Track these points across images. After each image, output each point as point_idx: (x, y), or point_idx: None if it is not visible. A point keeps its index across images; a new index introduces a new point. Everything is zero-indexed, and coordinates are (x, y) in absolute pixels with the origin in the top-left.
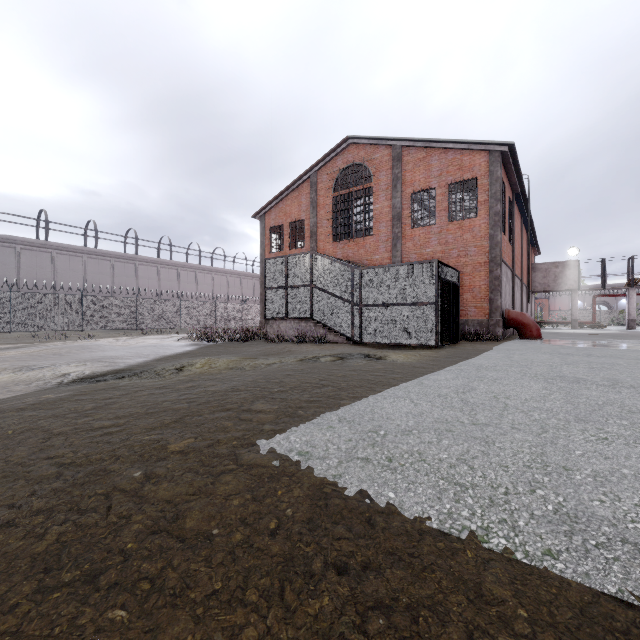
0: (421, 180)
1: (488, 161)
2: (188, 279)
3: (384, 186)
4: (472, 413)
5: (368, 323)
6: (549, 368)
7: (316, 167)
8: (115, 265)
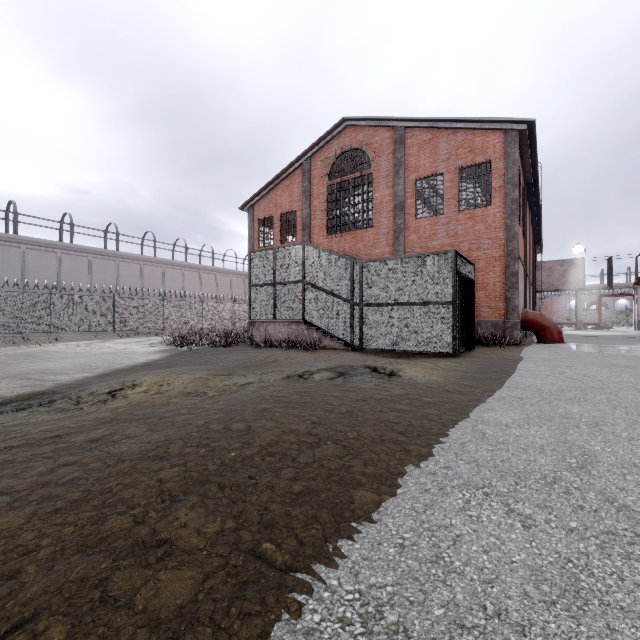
0: (427, 165)
1: (504, 142)
2: (174, 277)
3: (385, 172)
4: None
5: (370, 326)
6: None
7: (309, 153)
8: (93, 262)
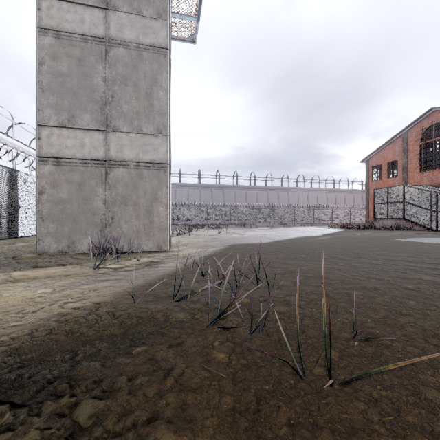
0: None
1: None
2: (313, 197)
3: None
4: None
5: None
6: None
7: (406, 129)
8: (279, 193)
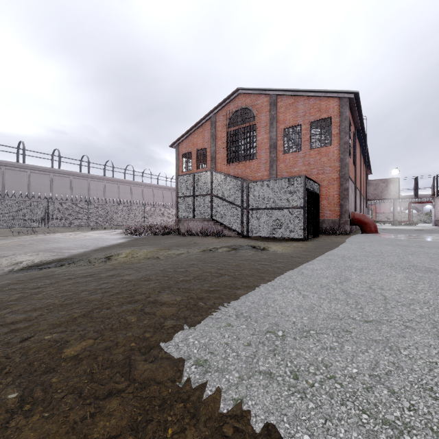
0: (290, 119)
1: (339, 105)
2: (125, 191)
3: (264, 124)
4: (358, 307)
5: (253, 222)
6: (398, 258)
7: (215, 110)
8: (73, 181)
